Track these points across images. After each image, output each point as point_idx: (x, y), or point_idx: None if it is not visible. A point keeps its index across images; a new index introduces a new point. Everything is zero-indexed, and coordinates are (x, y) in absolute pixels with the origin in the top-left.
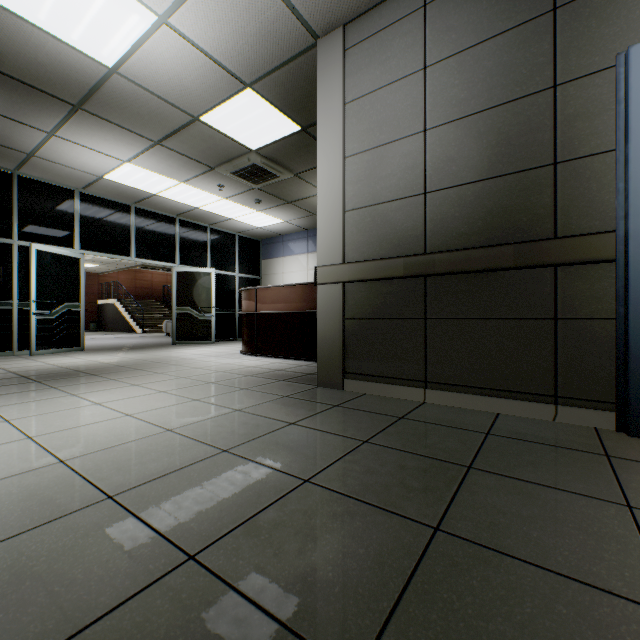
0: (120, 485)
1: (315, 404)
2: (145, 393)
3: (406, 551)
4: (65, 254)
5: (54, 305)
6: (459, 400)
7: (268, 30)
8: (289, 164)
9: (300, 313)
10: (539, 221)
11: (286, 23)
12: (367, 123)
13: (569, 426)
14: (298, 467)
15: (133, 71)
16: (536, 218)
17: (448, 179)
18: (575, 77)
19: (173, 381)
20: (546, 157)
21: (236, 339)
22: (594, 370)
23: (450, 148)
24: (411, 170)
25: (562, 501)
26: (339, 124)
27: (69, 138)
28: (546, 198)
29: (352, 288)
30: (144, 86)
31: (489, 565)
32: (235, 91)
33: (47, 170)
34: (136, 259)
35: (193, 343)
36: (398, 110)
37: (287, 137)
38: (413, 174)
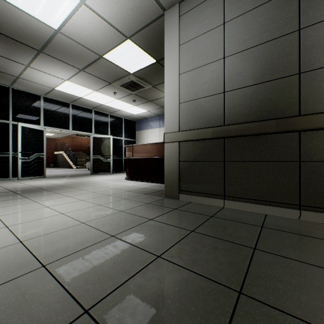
0: (50, 258)
1: (163, 208)
2: (73, 201)
3: (222, 309)
4: (36, 128)
5: (30, 154)
6: (243, 206)
7: (138, 6)
8: (150, 80)
9: (156, 158)
10: (290, 106)
11: (148, 2)
12: (192, 55)
13: (308, 222)
14: (154, 247)
15: (68, 31)
16: (288, 104)
17: (237, 84)
18: (311, 24)
19: (88, 194)
20: (294, 70)
21: (123, 171)
22: (323, 190)
23: (238, 67)
24: (216, 80)
25: (315, 273)
26: (176, 56)
27: (37, 68)
28: (294, 93)
29: (183, 144)
30: (74, 39)
31: (278, 322)
32: (121, 41)
33: (26, 85)
34: (72, 131)
35: (101, 174)
36: (209, 47)
37: (149, 66)
38: (217, 82)
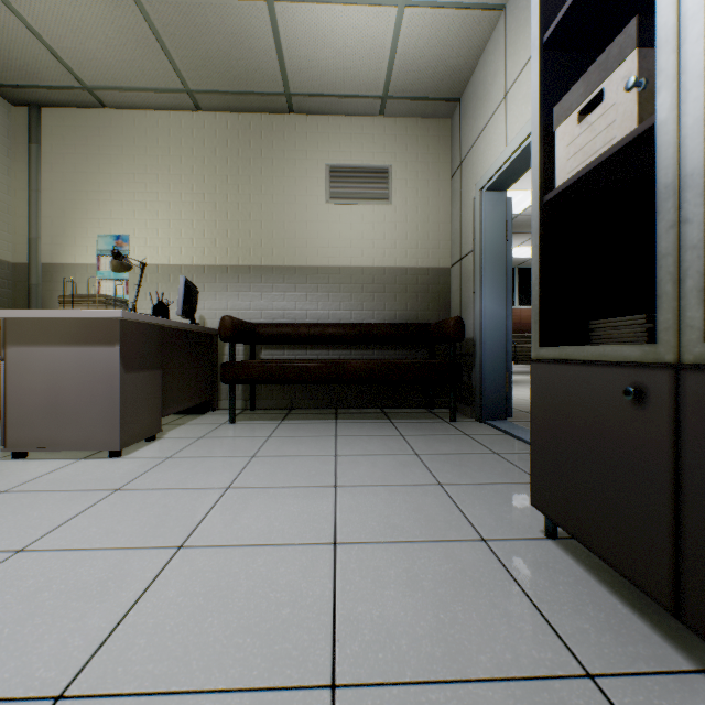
0: None
1: None
2: None
3: None
4: None
5: None
6: None
7: None
8: None
9: None
10: None
11: None
12: None
13: None
14: None
15: (529, 211)
16: None
17: None
18: None
19: None
20: None
21: None
22: None
23: None
24: None
25: None
26: None
27: None
28: None
29: None
30: None
31: None
32: None
33: None
34: (517, 307)
35: None
36: None
37: None
38: None
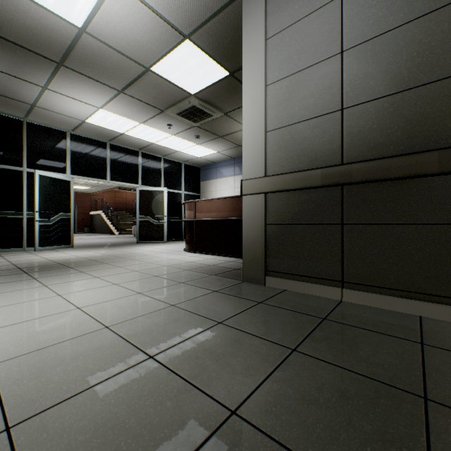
0: (28, 407)
1: (241, 300)
2: (101, 285)
3: None
4: (59, 178)
5: (52, 214)
6: (377, 301)
7: None
8: (220, 105)
9: (228, 220)
10: None
11: None
12: (286, 53)
13: None
14: (224, 387)
15: (97, 30)
16: None
17: (365, 94)
18: None
19: (127, 274)
20: None
21: (182, 239)
22: None
23: (367, 65)
24: (328, 90)
25: None
26: (261, 57)
27: (58, 90)
28: None
29: (273, 198)
30: (107, 43)
31: None
32: (176, 43)
33: (46, 117)
34: (110, 181)
35: (151, 242)
36: (315, 37)
37: (218, 82)
38: (330, 93)
